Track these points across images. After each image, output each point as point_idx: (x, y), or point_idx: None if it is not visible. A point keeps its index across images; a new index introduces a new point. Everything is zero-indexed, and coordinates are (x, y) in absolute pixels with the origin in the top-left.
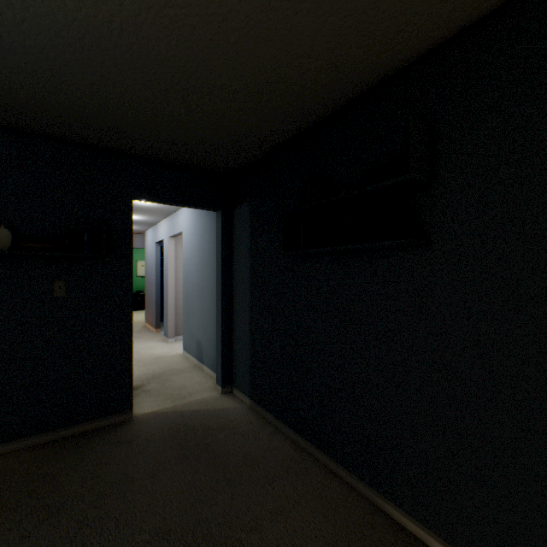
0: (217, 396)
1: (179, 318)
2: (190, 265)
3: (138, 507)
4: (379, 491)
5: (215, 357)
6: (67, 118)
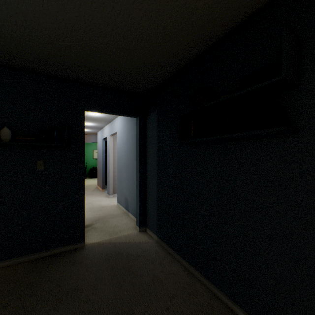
0: (136, 233)
1: (116, 183)
2: (121, 151)
3: (81, 312)
4: None
5: (136, 208)
6: (42, 58)
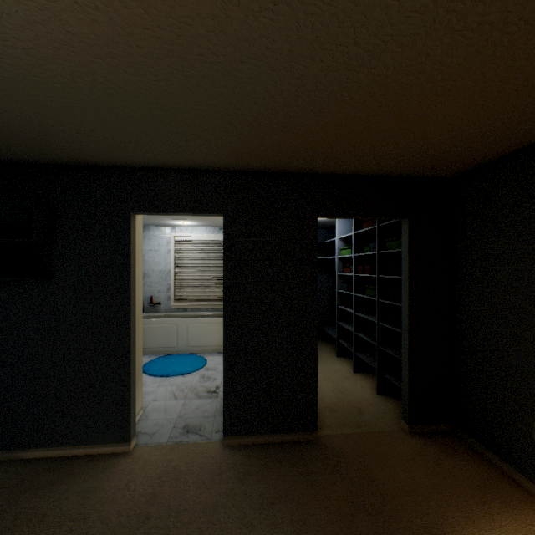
0: None
1: None
2: None
3: None
4: (15, 448)
5: None
6: None
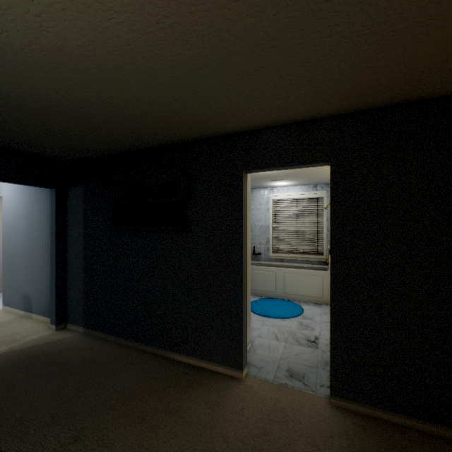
0: (53, 332)
1: None
2: (14, 228)
3: (4, 406)
4: (168, 349)
5: (48, 304)
6: None
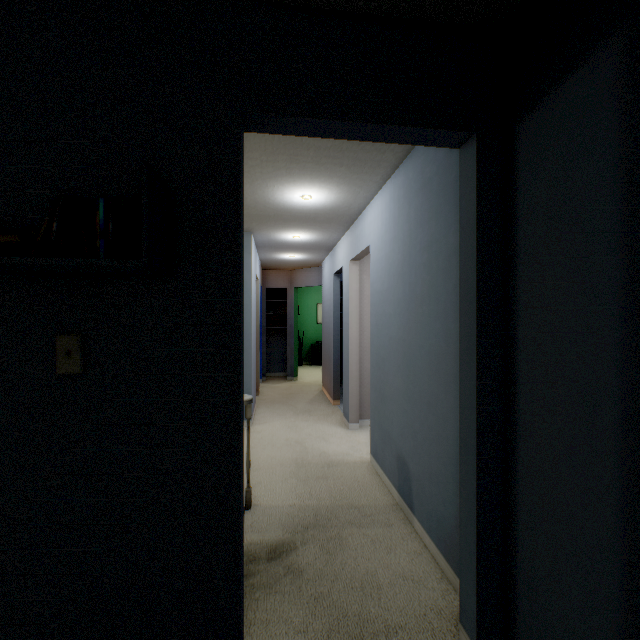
0: None
1: (366, 390)
2: (383, 303)
3: None
4: None
5: (446, 522)
6: None
